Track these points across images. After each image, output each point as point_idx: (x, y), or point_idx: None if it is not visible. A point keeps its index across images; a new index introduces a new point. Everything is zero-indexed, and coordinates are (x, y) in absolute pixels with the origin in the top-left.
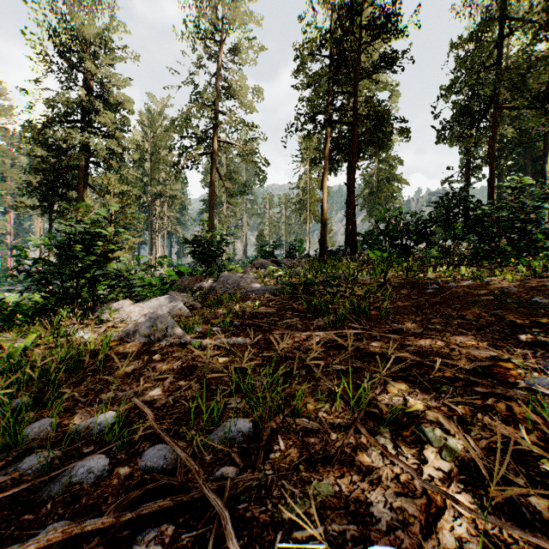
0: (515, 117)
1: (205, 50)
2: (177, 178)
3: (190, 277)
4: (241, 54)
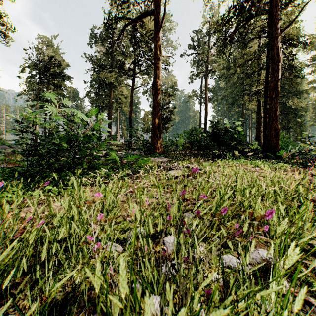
0: None
1: None
2: None
3: None
4: None
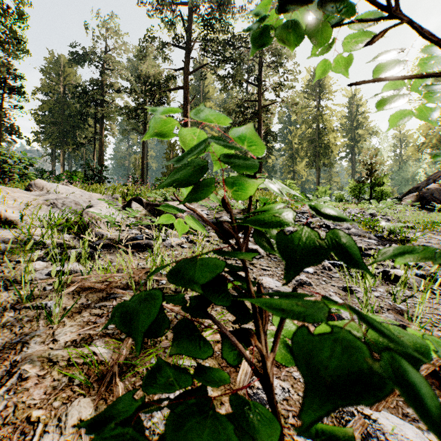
0: None
1: None
2: None
3: None
4: None
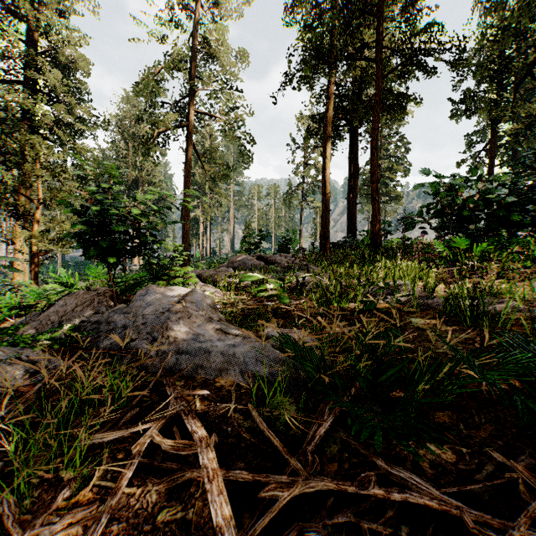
0: (530, 95)
1: (178, 0)
2: (143, 155)
3: (83, 293)
4: (221, 1)
